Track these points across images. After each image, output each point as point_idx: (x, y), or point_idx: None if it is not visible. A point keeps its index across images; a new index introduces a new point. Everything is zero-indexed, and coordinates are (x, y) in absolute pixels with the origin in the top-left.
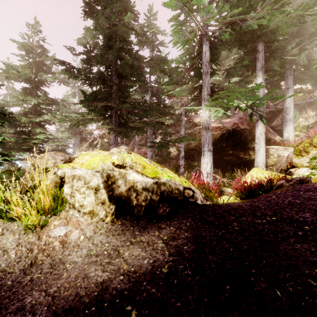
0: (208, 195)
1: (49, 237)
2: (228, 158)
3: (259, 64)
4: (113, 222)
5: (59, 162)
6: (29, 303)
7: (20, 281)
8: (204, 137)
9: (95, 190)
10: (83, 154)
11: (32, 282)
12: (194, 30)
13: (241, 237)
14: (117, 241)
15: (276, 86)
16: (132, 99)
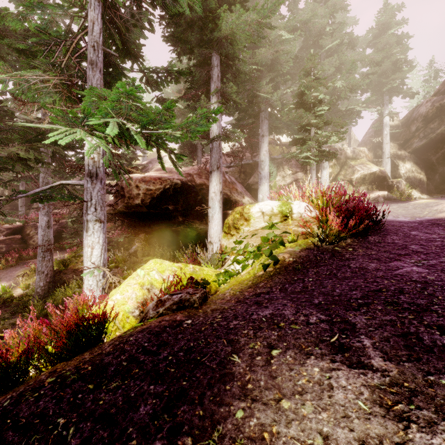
0: None
1: None
2: (178, 229)
3: (213, 85)
4: None
5: None
6: None
7: None
8: (89, 194)
9: None
10: None
11: None
12: None
13: None
14: None
15: (255, 132)
16: None
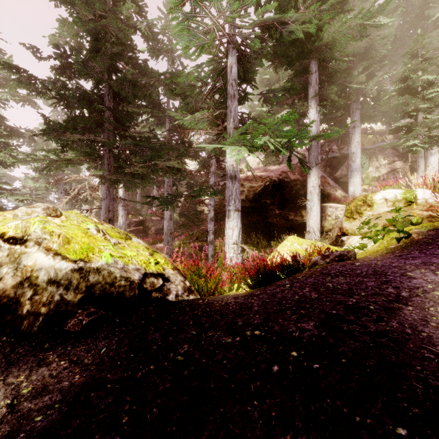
0: (199, 284)
1: None
2: (274, 221)
3: (311, 90)
4: None
5: None
6: None
7: None
8: (230, 191)
9: None
10: None
11: None
12: (211, 30)
13: (168, 384)
14: None
15: (342, 124)
16: (135, 133)
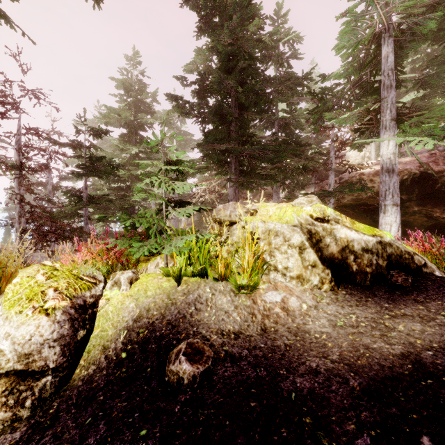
0: (440, 267)
1: (264, 302)
2: (409, 219)
3: None
4: (334, 291)
5: (244, 215)
6: (318, 367)
7: (273, 345)
8: (386, 185)
9: (300, 249)
10: (258, 206)
11: (291, 347)
12: (373, 25)
13: None
14: (364, 313)
15: None
16: (259, 138)
